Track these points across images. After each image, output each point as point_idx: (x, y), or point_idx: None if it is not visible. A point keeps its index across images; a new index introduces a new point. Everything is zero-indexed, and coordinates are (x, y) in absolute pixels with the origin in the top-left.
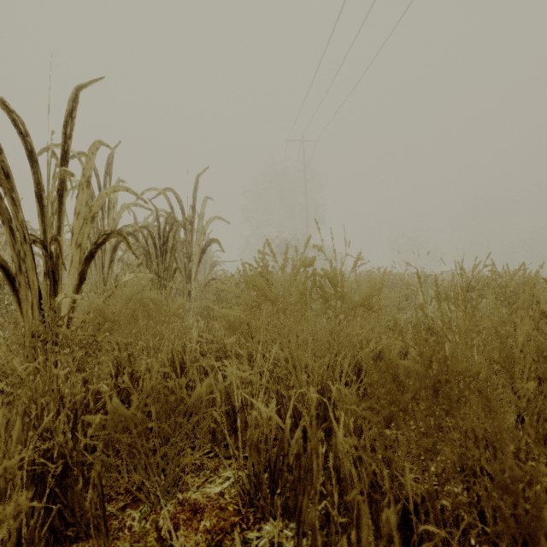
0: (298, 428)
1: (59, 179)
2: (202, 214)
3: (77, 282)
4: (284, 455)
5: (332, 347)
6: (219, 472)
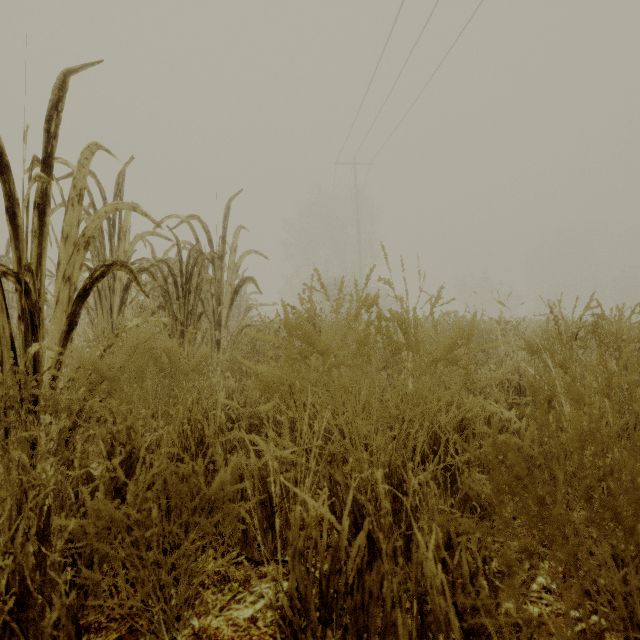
0: (361, 532)
1: (40, 191)
2: (234, 247)
3: (65, 328)
4: (340, 570)
5: (401, 414)
6: (250, 585)
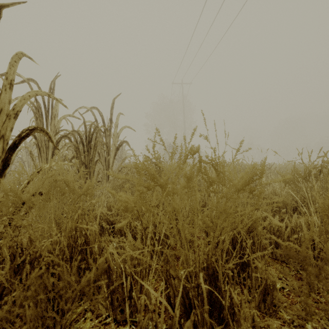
0: (188, 320)
1: None
2: (116, 124)
3: (1, 168)
4: None
5: (214, 225)
6: None
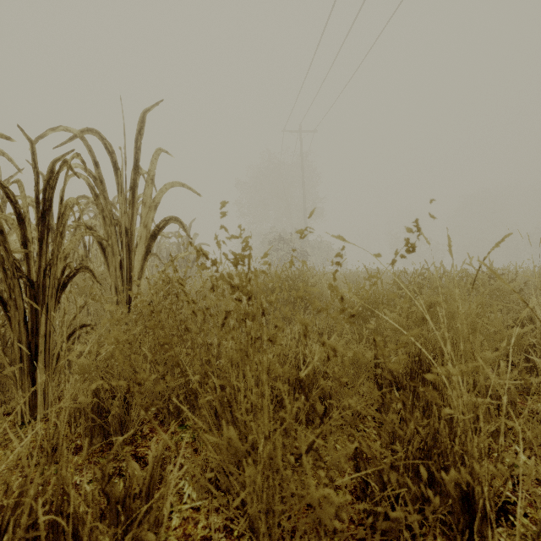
0: None
1: None
2: (151, 176)
3: None
4: None
5: None
6: None
